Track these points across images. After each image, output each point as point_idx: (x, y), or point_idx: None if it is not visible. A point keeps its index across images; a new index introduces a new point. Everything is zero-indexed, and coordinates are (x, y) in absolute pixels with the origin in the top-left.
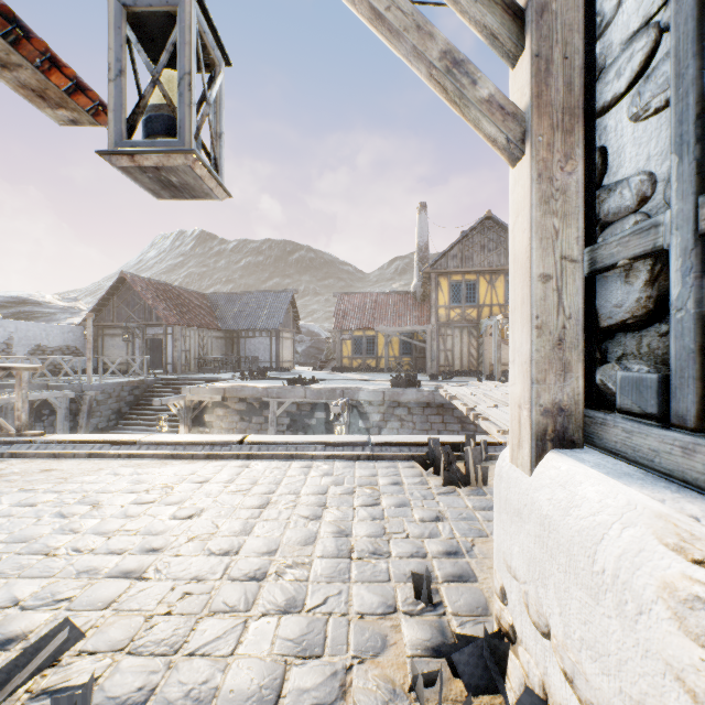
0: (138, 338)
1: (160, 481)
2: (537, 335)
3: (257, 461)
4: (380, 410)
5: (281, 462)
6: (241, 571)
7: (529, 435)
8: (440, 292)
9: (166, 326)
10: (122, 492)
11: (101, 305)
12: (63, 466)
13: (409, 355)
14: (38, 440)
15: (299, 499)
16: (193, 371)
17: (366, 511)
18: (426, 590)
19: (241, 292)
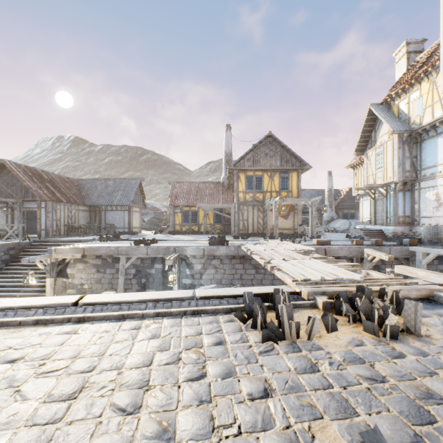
0: (16, 210)
1: None
2: None
3: (88, 323)
4: (201, 261)
5: (112, 323)
6: None
7: None
8: (239, 182)
9: (40, 202)
10: None
11: None
12: None
13: (219, 223)
14: None
15: (119, 377)
16: (63, 235)
17: (192, 390)
18: None
19: (102, 178)
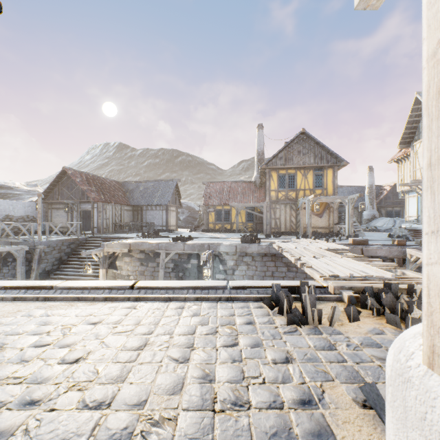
0: (74, 210)
1: (62, 323)
2: None
3: (143, 302)
4: (234, 258)
5: (161, 303)
6: (108, 431)
7: None
8: (271, 181)
9: (93, 203)
10: (27, 334)
11: (50, 189)
12: None
13: (251, 221)
14: None
15: (171, 340)
16: (111, 232)
17: (227, 352)
18: None
19: (143, 181)
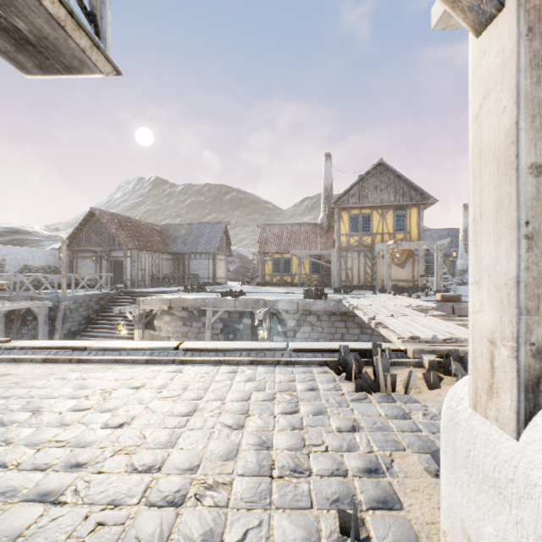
0: (104, 260)
1: (100, 386)
2: (526, 247)
3: (189, 365)
4: (295, 317)
5: (210, 366)
6: (160, 493)
7: (514, 383)
8: (342, 223)
9: (126, 250)
10: (64, 398)
11: (76, 234)
12: (19, 370)
13: (317, 273)
14: (3, 346)
15: (223, 406)
16: (147, 286)
17: (286, 420)
18: (353, 528)
19: (186, 224)
